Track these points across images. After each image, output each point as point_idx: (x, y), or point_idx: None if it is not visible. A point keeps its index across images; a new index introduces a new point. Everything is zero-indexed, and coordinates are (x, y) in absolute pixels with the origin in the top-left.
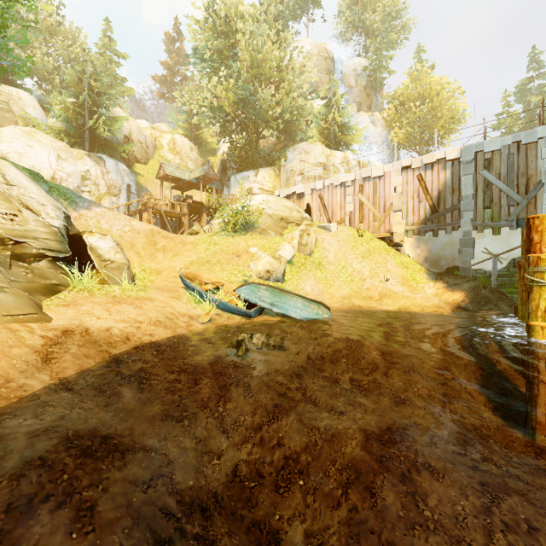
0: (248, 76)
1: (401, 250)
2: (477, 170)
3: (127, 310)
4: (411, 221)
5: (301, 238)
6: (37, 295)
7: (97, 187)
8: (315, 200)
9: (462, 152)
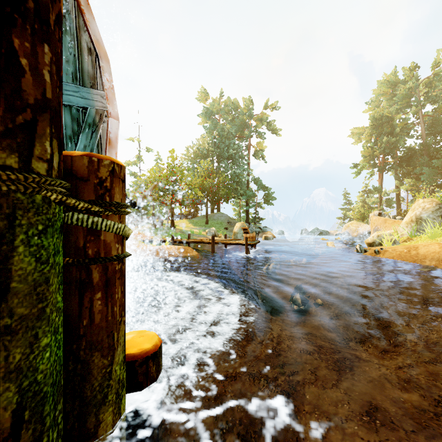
0: None
1: None
2: None
3: None
4: None
5: None
6: None
7: None
8: None
9: None
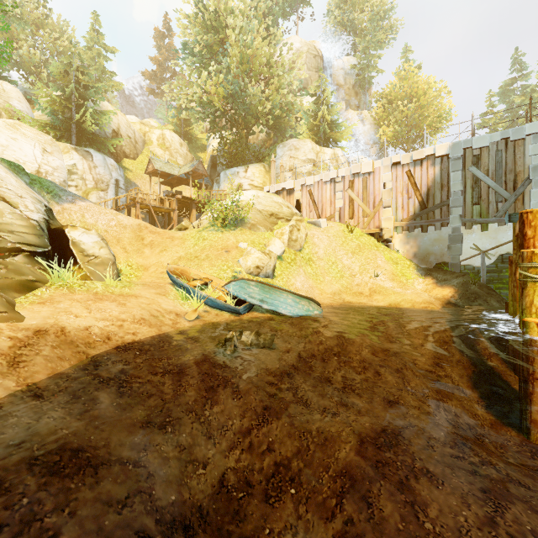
0: (238, 71)
1: (390, 246)
2: (465, 166)
3: (109, 308)
4: (400, 217)
5: (291, 233)
6: (11, 292)
7: (84, 181)
8: (305, 196)
9: (451, 148)
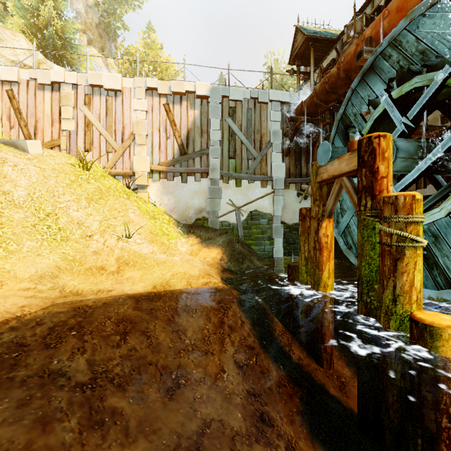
0: None
1: (145, 195)
2: (223, 116)
3: None
4: (157, 160)
5: None
6: None
7: None
8: None
9: (211, 92)
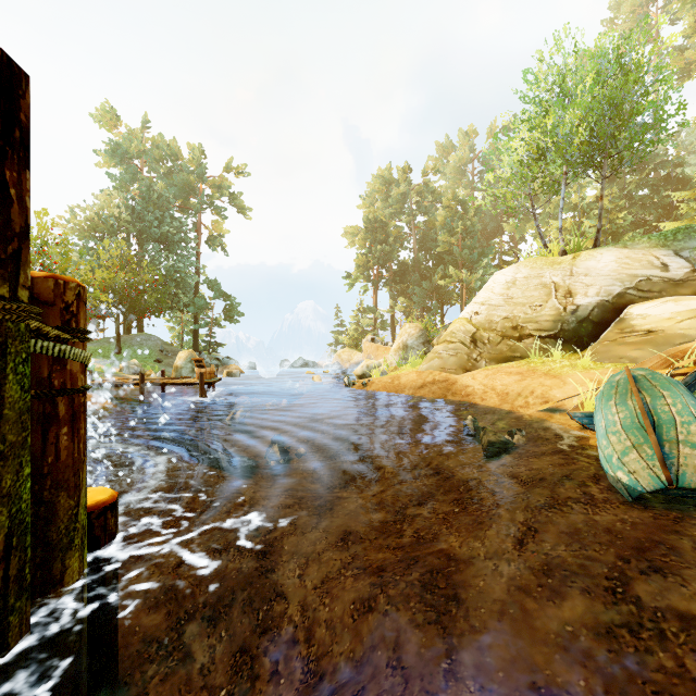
0: None
1: None
2: None
3: (502, 380)
4: None
5: None
6: (493, 362)
7: None
8: None
9: None
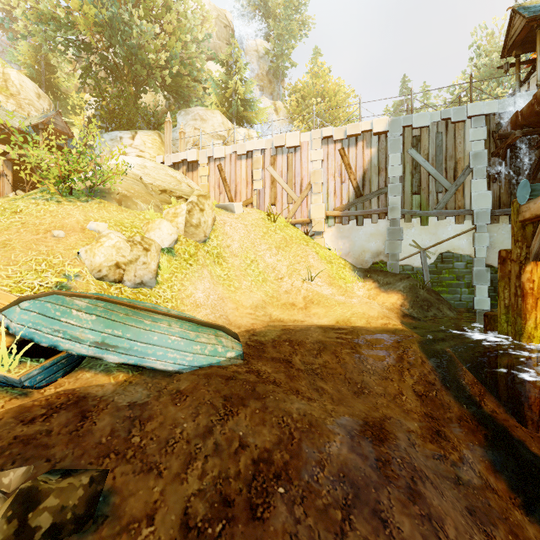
0: None
1: (321, 241)
2: (405, 148)
3: None
4: (333, 205)
5: (190, 215)
6: None
7: None
8: (213, 173)
9: (390, 125)
